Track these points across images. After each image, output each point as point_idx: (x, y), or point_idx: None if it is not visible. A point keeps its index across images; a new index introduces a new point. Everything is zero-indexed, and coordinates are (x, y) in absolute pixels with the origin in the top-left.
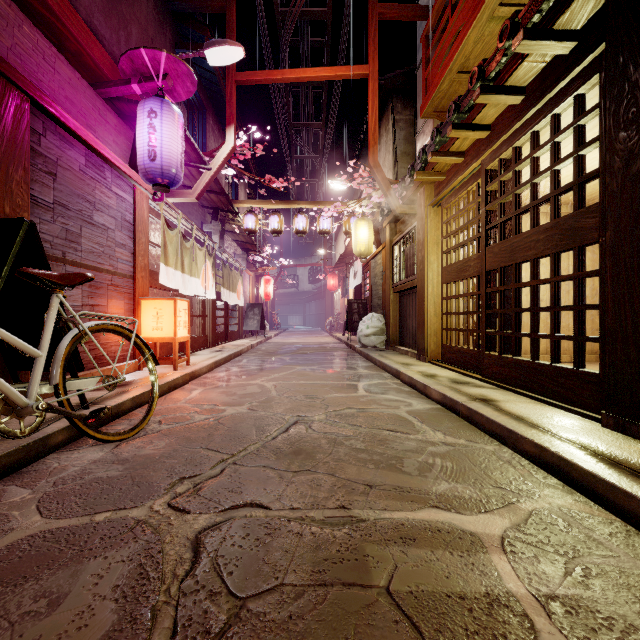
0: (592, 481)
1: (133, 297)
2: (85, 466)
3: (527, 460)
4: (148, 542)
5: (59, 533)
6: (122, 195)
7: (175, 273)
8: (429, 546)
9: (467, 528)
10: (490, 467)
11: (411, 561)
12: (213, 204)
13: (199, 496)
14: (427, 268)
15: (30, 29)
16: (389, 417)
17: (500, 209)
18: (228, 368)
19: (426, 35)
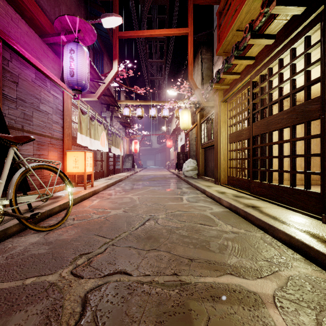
0: (324, 258)
1: (62, 150)
2: (26, 246)
3: (281, 243)
4: (55, 299)
5: (1, 292)
6: (56, 95)
7: (86, 138)
8: (229, 302)
9: (251, 289)
10: (260, 247)
11: (218, 314)
12: (107, 102)
13: (90, 266)
14: (219, 135)
15: (3, 3)
16: (200, 216)
17: (260, 102)
18: (114, 188)
19: (219, 11)
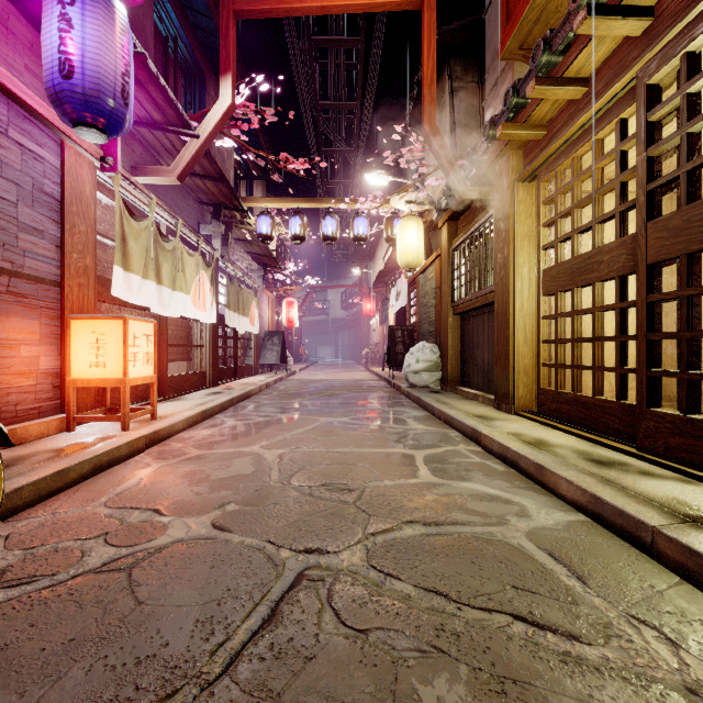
0: None
1: (60, 315)
2: None
3: None
4: None
5: None
6: (35, 150)
7: (144, 283)
8: None
9: None
10: None
11: None
12: (213, 198)
13: None
14: (513, 274)
15: None
16: (500, 557)
17: (687, 145)
18: (221, 420)
19: None
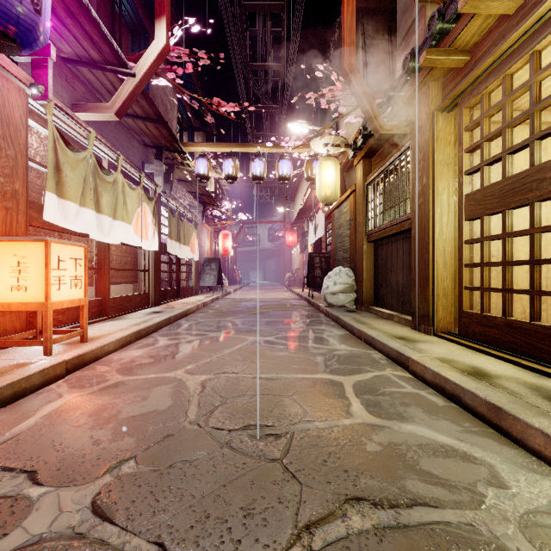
0: None
1: None
2: None
3: None
4: None
5: None
6: None
7: (82, 211)
8: None
9: None
10: None
11: None
12: (156, 141)
13: None
14: (432, 200)
15: None
16: None
17: None
18: (155, 340)
19: None
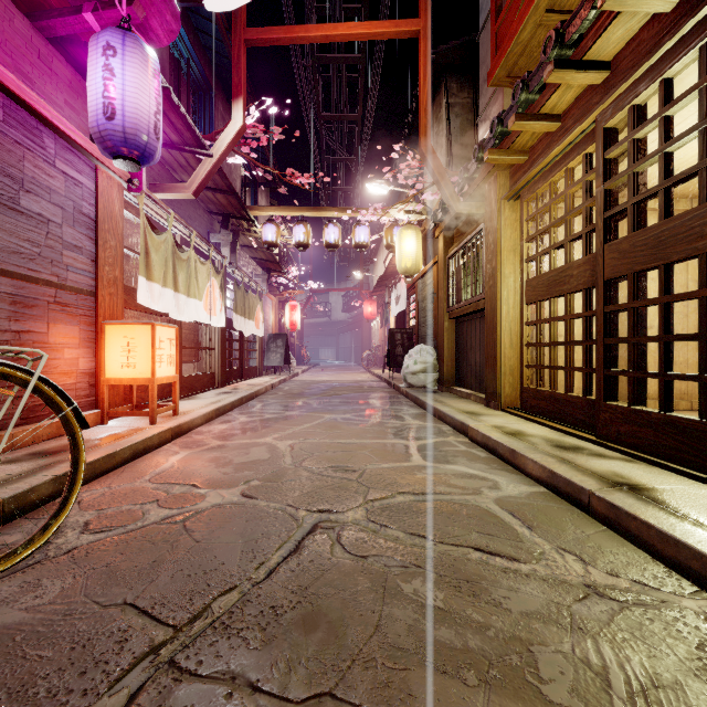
0: None
1: (95, 321)
2: None
3: None
4: None
5: None
6: (75, 176)
7: (164, 291)
8: None
9: None
10: None
11: None
12: (222, 209)
13: None
14: (500, 283)
15: None
16: (470, 515)
17: (633, 183)
18: (234, 417)
19: None
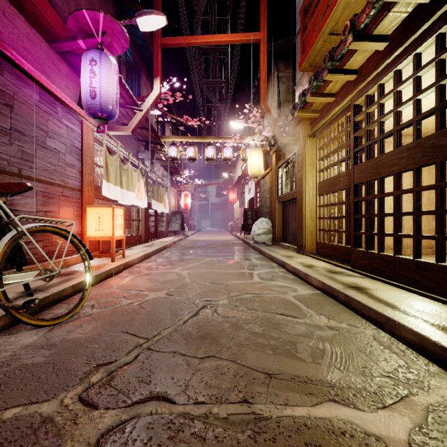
0: None
1: (81, 205)
2: (16, 351)
3: (405, 345)
4: None
5: None
6: (71, 127)
7: (115, 188)
8: None
9: (370, 430)
10: (375, 353)
11: None
12: (145, 138)
13: (110, 387)
14: (305, 184)
15: None
16: (280, 302)
17: (366, 135)
18: (155, 259)
19: (303, 9)
